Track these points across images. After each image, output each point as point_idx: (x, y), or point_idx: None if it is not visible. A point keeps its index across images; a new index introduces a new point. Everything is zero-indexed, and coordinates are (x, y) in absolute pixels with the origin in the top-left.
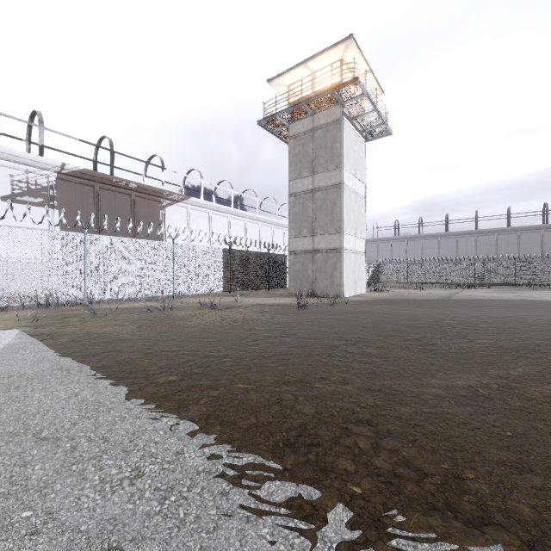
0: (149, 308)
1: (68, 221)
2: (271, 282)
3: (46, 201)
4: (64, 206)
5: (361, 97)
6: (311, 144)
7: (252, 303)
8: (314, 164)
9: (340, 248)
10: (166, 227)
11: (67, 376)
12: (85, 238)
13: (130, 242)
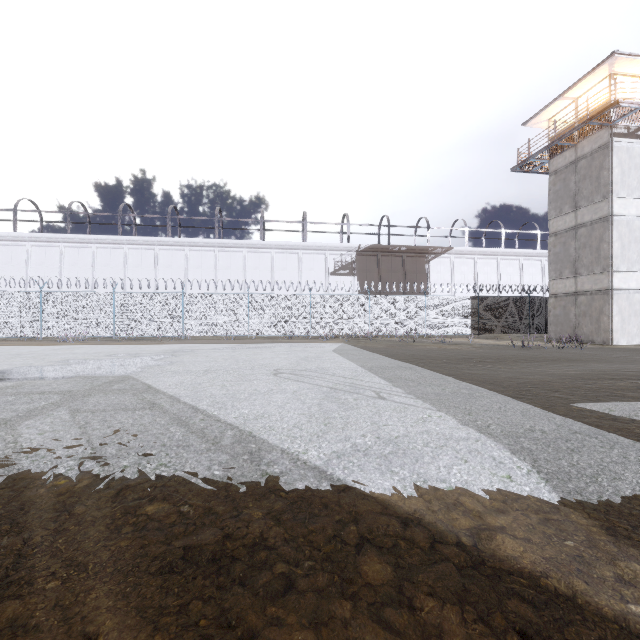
0: (400, 340)
1: (362, 283)
2: (532, 327)
3: (350, 271)
4: (360, 273)
5: (635, 111)
6: (573, 177)
7: (485, 343)
8: (577, 198)
9: (608, 289)
10: (431, 278)
11: (356, 350)
12: (369, 297)
13: (394, 297)
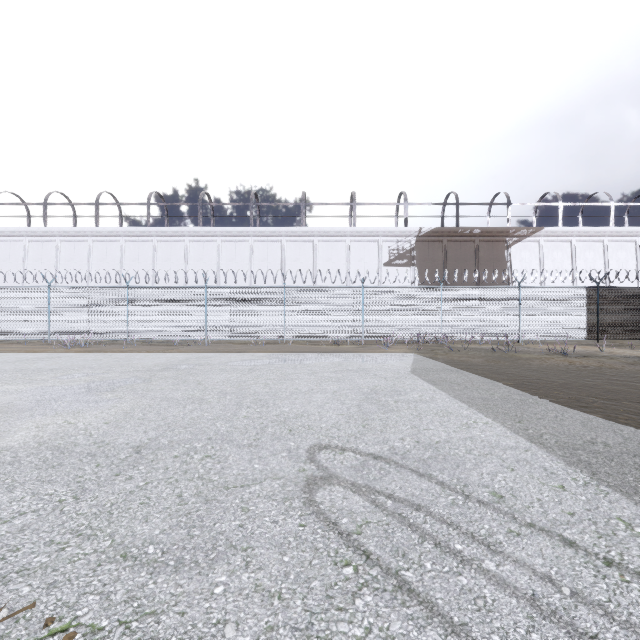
0: (493, 349)
1: (423, 275)
2: None
3: (408, 261)
4: (420, 263)
5: None
6: None
7: (627, 355)
8: None
9: None
10: (512, 268)
11: (452, 372)
12: (441, 290)
13: (476, 290)
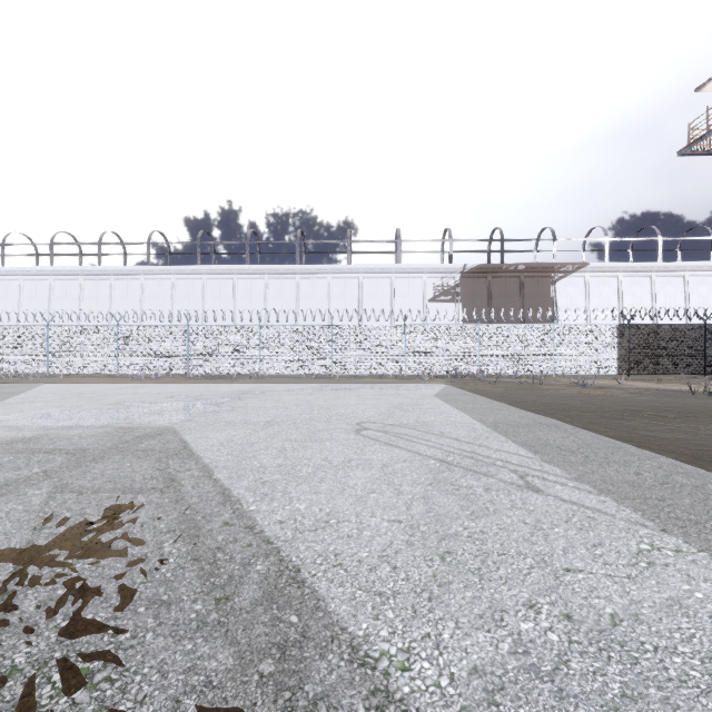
0: (521, 382)
1: (468, 311)
2: (710, 366)
3: (453, 297)
4: (465, 299)
5: None
6: None
7: (642, 387)
8: None
9: None
10: (557, 303)
11: (467, 396)
12: (478, 327)
13: (511, 327)
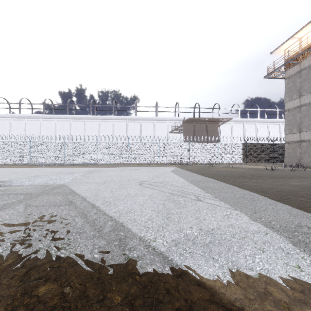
0: (205, 166)
1: (185, 137)
2: (275, 159)
3: (179, 131)
4: (184, 132)
5: None
6: (298, 79)
7: (250, 167)
8: (300, 90)
9: None
10: (220, 134)
11: (183, 171)
12: (189, 144)
13: (202, 144)
